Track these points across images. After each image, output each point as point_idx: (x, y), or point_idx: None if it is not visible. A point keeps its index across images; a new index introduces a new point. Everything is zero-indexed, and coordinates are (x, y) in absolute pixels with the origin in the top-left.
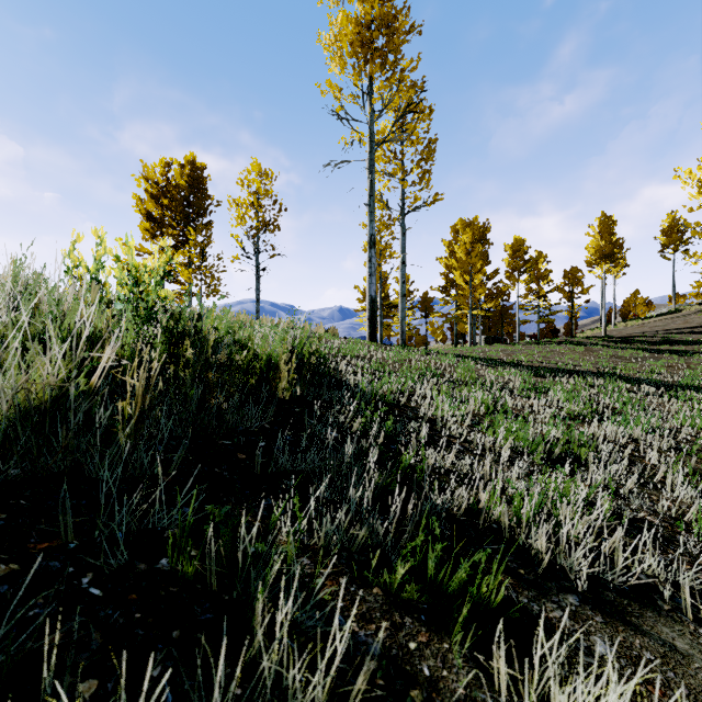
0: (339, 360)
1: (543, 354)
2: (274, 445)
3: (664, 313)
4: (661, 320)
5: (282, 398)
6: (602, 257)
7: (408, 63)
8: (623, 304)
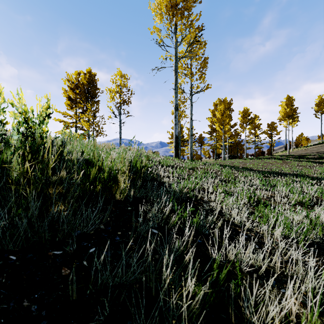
0: (159, 168)
1: (261, 164)
2: (103, 250)
3: (316, 143)
4: (316, 147)
5: (120, 198)
6: (287, 116)
7: (195, 16)
8: (296, 139)
